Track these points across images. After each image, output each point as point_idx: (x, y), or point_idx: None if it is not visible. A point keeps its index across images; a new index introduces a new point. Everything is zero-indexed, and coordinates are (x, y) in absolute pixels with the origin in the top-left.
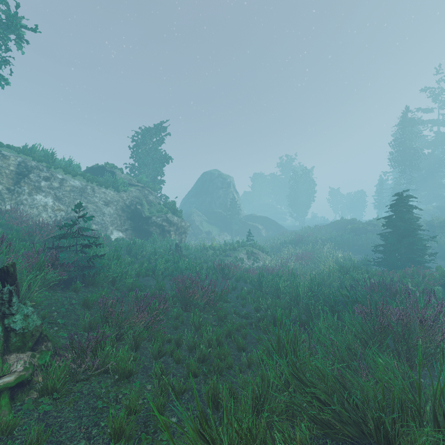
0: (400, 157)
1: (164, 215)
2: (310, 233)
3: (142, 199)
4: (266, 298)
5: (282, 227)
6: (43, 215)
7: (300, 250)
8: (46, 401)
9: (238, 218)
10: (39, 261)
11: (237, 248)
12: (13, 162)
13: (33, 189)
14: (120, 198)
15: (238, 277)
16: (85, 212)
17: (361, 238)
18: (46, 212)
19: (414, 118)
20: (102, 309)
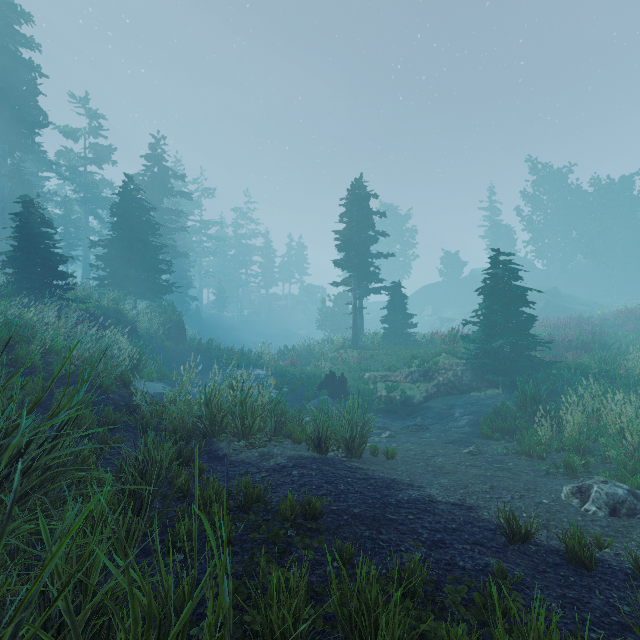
0: None
1: None
2: None
3: None
4: None
5: None
6: None
7: None
8: None
9: None
10: None
11: None
12: None
13: None
14: None
15: None
16: None
17: None
18: None
19: None
20: None
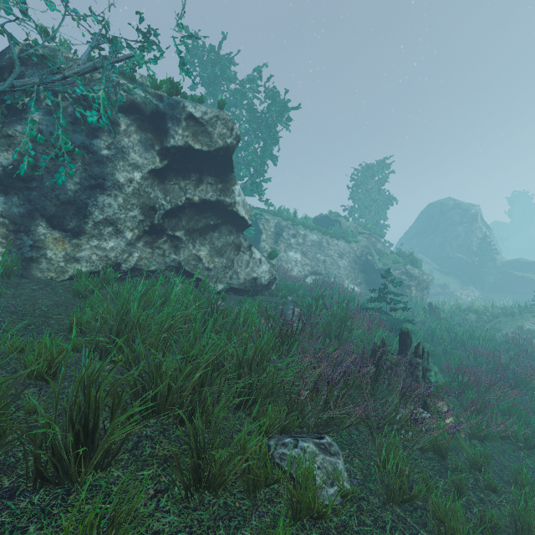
0: None
1: (402, 267)
2: None
3: (371, 249)
4: None
5: None
6: (295, 270)
7: None
8: (478, 445)
9: (493, 266)
10: (374, 322)
11: (518, 314)
12: (272, 224)
13: (287, 246)
14: (351, 249)
15: None
16: (325, 266)
17: None
18: (297, 267)
19: None
20: (448, 374)
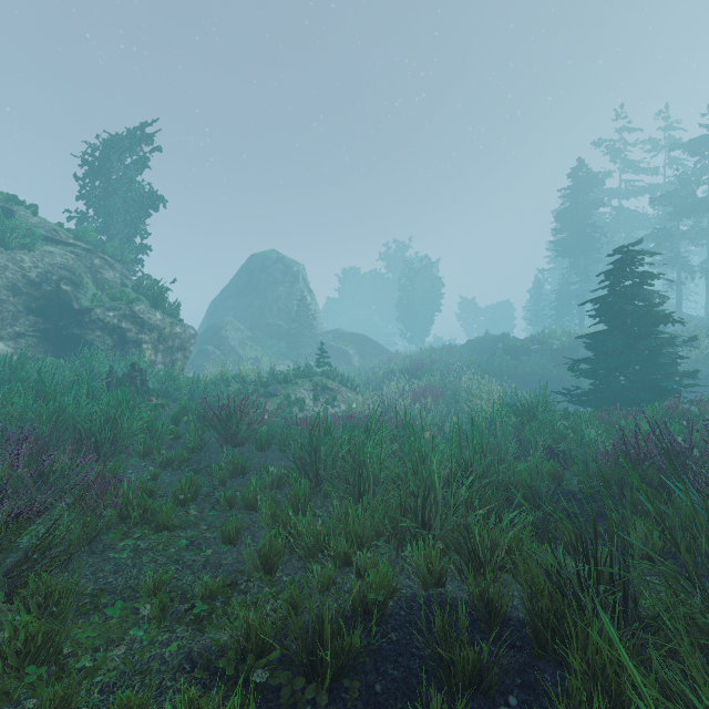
0: (572, 239)
1: (126, 305)
2: (435, 359)
3: (83, 275)
4: (330, 496)
5: (388, 351)
6: None
7: (419, 385)
8: None
9: (310, 335)
10: None
11: (293, 379)
12: None
13: None
14: (11, 263)
15: (262, 436)
16: None
17: (521, 364)
18: None
19: (592, 177)
20: None
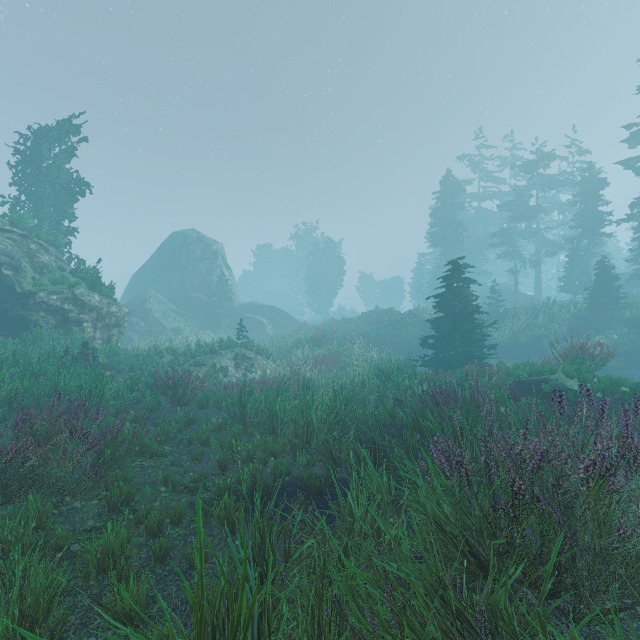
0: (442, 232)
1: (67, 289)
2: (335, 329)
3: (21, 259)
4: (253, 435)
5: (298, 321)
6: None
7: (320, 352)
8: None
9: (229, 307)
10: None
11: (218, 350)
12: None
13: None
14: None
15: (203, 398)
16: None
17: (400, 334)
18: None
19: (457, 185)
20: None
